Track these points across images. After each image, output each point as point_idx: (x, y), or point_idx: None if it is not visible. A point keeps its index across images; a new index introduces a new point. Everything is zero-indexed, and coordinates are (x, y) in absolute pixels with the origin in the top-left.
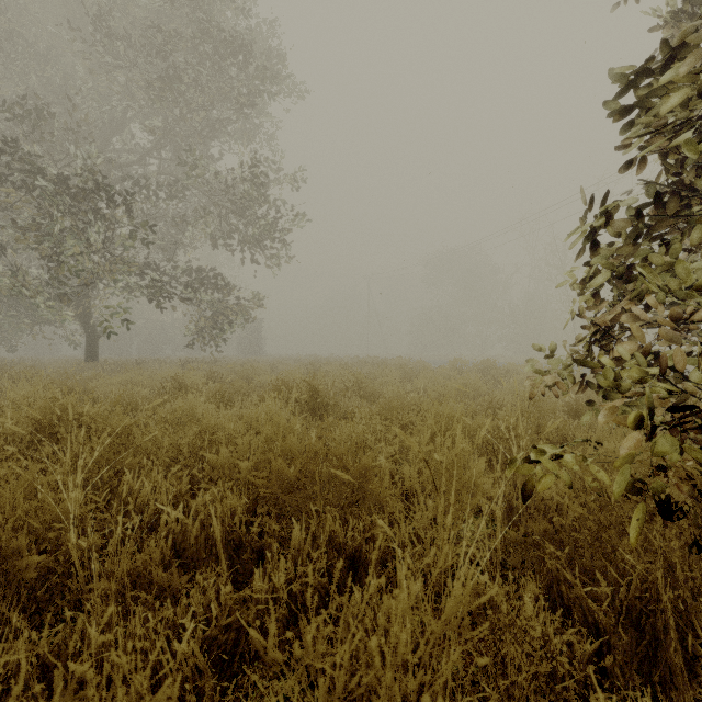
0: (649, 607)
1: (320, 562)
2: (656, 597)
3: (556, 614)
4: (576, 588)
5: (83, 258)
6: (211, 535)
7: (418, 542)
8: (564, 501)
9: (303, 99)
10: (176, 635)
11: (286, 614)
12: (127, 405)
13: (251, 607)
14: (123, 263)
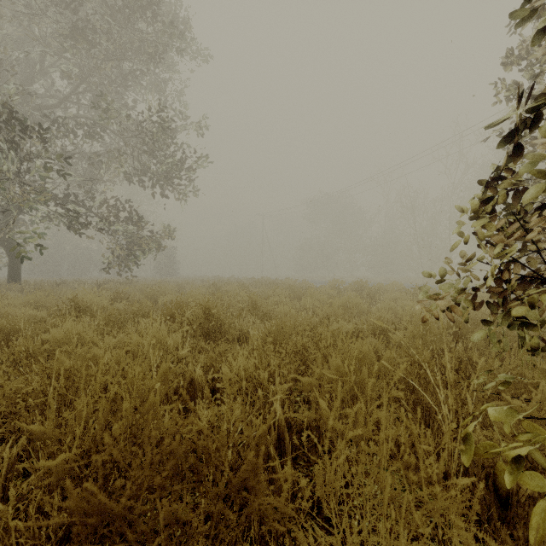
0: None
1: None
2: None
3: None
4: None
5: None
6: None
7: None
8: None
9: (207, 61)
10: None
11: None
12: (7, 331)
13: None
14: (37, 193)
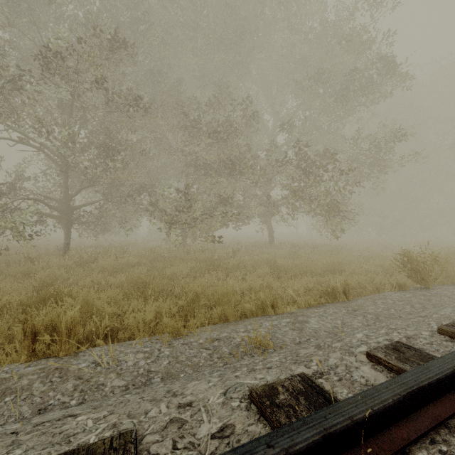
0: None
1: None
2: None
3: None
4: None
5: None
6: None
7: None
8: None
9: None
10: None
11: None
12: None
13: None
14: None
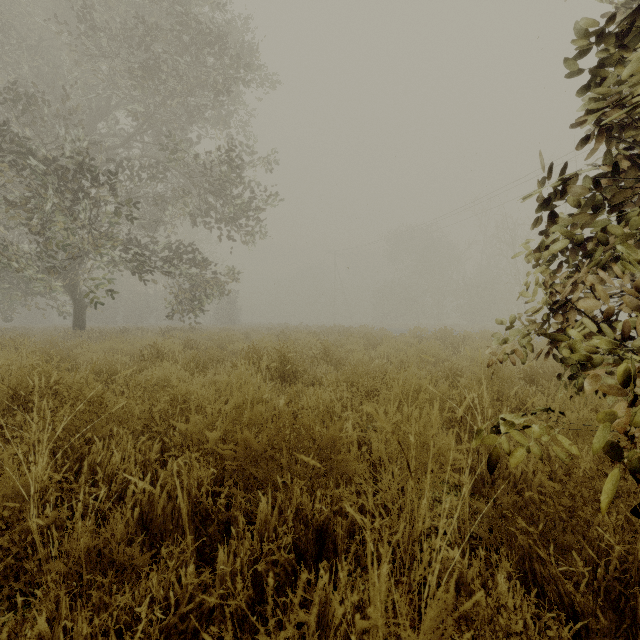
0: (631, 590)
1: (287, 535)
2: (637, 579)
3: (531, 595)
4: (550, 566)
5: (69, 233)
6: (177, 507)
7: (385, 511)
8: (529, 470)
9: (274, 88)
10: (134, 621)
11: (251, 594)
12: (107, 371)
13: (213, 592)
14: (107, 239)
